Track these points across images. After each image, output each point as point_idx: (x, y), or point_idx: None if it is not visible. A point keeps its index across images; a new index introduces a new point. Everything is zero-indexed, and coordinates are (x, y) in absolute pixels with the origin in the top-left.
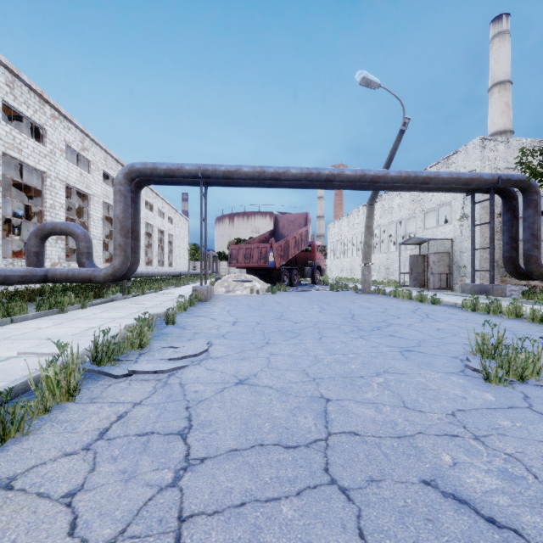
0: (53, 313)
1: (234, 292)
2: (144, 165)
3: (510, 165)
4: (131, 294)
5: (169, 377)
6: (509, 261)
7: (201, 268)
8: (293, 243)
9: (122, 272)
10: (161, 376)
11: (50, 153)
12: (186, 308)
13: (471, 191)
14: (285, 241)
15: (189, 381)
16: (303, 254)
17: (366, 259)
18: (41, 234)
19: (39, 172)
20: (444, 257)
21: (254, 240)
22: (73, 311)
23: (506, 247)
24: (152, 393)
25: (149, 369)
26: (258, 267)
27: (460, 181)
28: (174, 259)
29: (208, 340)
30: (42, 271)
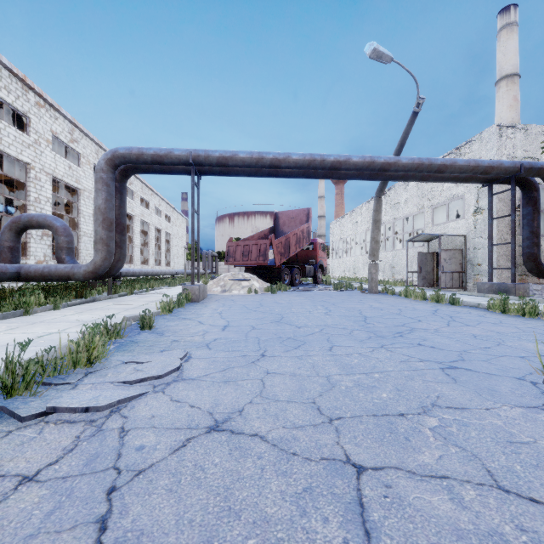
0: (14, 315)
1: (231, 291)
2: (129, 150)
3: (529, 155)
4: (117, 294)
5: (109, 415)
6: (530, 258)
7: (192, 265)
8: (294, 240)
9: (105, 269)
10: (98, 414)
11: (34, 143)
12: (171, 309)
13: (488, 181)
14: (286, 237)
15: (137, 424)
16: (304, 252)
17: (373, 256)
18: (16, 227)
19: (22, 163)
20: (456, 254)
21: (252, 237)
22: (41, 313)
23: (527, 242)
24: (66, 451)
25: (79, 404)
26: (257, 265)
27: (478, 170)
28: (172, 258)
29: (185, 352)
30: (14, 268)
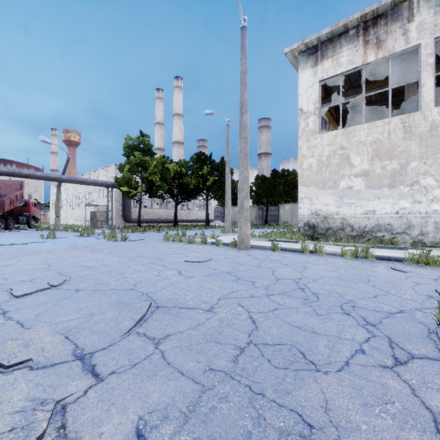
0: None
1: None
2: None
3: None
4: None
5: None
6: (123, 216)
7: None
8: (8, 202)
9: None
10: None
11: None
12: None
13: (107, 187)
14: (1, 200)
15: None
16: (20, 208)
17: (57, 213)
18: None
19: None
20: (104, 213)
21: None
22: None
23: (122, 210)
24: None
25: None
26: None
27: (97, 184)
28: None
29: None
30: None
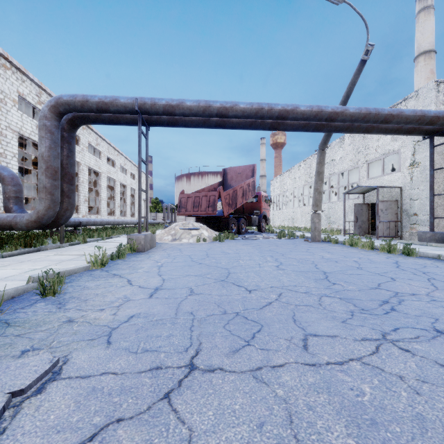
0: None
1: (180, 240)
2: (73, 97)
3: None
4: (68, 243)
5: None
6: None
7: (139, 214)
8: (240, 193)
9: (49, 219)
10: None
11: (0, 102)
12: (104, 263)
13: (430, 133)
14: (233, 190)
15: None
16: (250, 204)
17: (316, 206)
18: None
19: None
20: (392, 205)
21: (203, 190)
22: None
23: None
24: None
25: None
26: (206, 215)
27: (424, 120)
28: (136, 210)
29: (48, 364)
30: None
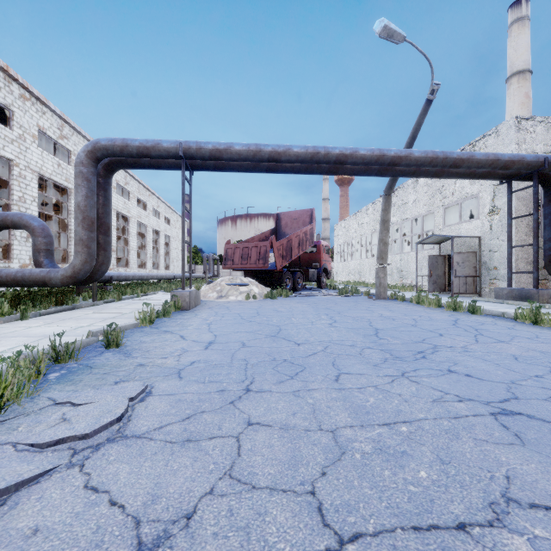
0: None
1: (227, 297)
2: (112, 142)
3: (550, 149)
4: (103, 301)
5: None
6: None
7: (183, 269)
8: (296, 243)
9: (85, 274)
10: None
11: (19, 138)
12: (153, 320)
13: (507, 177)
14: (287, 239)
15: None
16: (308, 255)
17: (381, 259)
18: None
19: (4, 160)
20: (469, 257)
21: (253, 239)
22: (4, 324)
23: (549, 244)
24: None
25: None
26: (257, 269)
27: (498, 164)
28: (171, 261)
29: (143, 386)
30: None
